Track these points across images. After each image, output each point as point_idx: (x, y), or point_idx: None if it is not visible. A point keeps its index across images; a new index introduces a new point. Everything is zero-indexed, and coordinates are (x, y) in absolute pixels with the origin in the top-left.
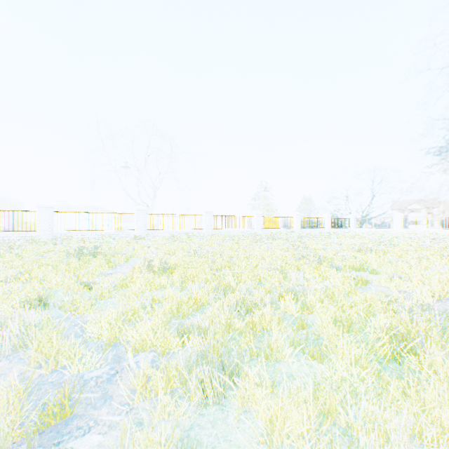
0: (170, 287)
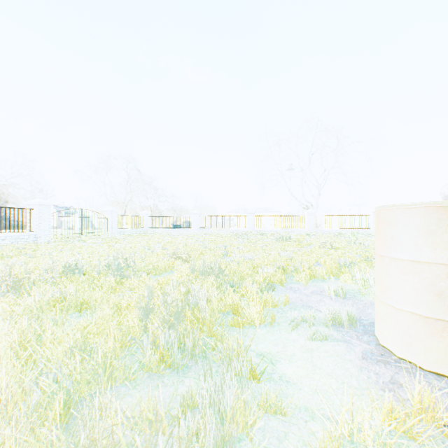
0: (335, 252)
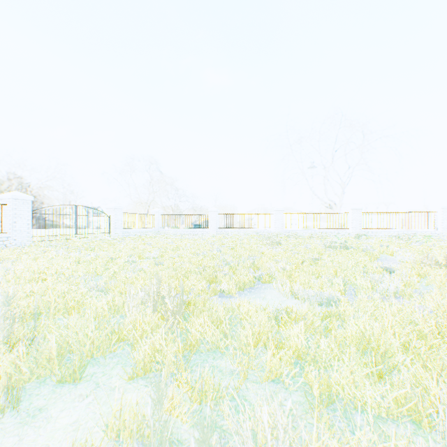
0: None
